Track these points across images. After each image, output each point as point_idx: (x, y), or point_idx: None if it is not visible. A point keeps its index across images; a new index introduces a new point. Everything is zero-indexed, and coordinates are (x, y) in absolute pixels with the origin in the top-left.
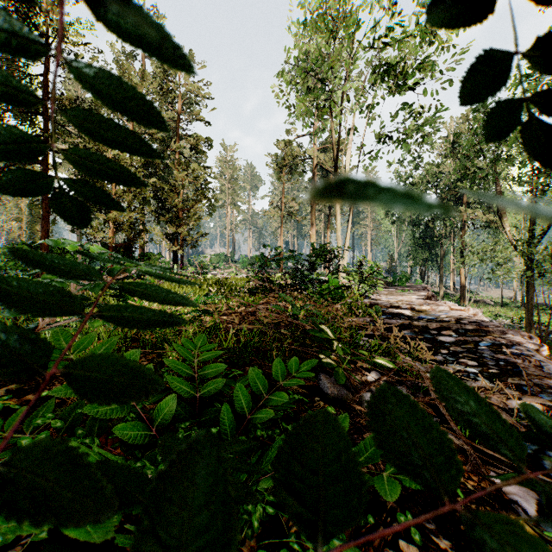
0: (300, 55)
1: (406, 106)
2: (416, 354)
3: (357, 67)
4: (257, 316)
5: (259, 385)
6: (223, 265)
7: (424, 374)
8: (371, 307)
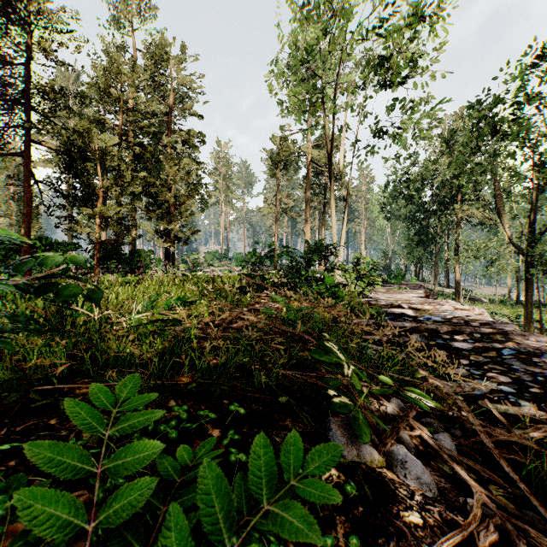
0: (295, 42)
1: (403, 100)
2: (433, 366)
3: (354, 56)
4: (246, 320)
5: (217, 511)
6: (217, 262)
7: (462, 404)
8: (370, 306)
